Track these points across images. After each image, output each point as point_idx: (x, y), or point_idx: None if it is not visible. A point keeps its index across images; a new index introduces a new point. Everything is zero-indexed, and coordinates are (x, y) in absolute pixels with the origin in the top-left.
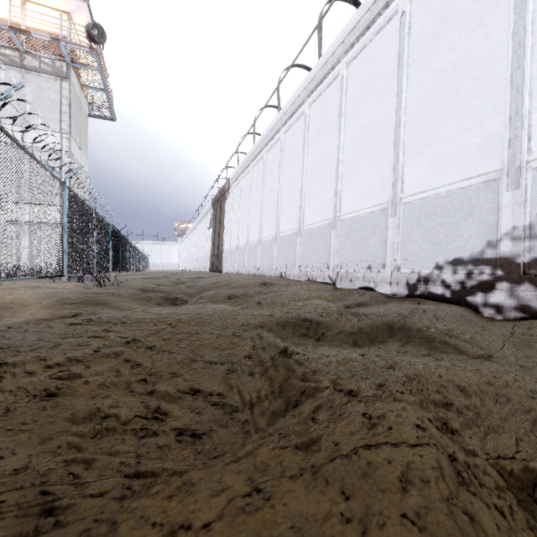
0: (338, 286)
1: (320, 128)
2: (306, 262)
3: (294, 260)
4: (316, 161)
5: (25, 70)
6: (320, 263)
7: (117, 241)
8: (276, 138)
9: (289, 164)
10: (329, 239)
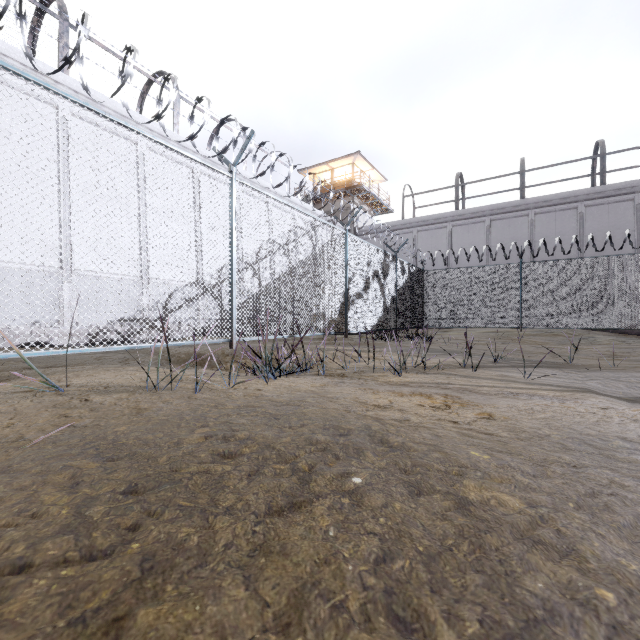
0: None
1: None
2: None
3: None
4: None
5: None
6: None
7: None
8: None
9: None
10: None
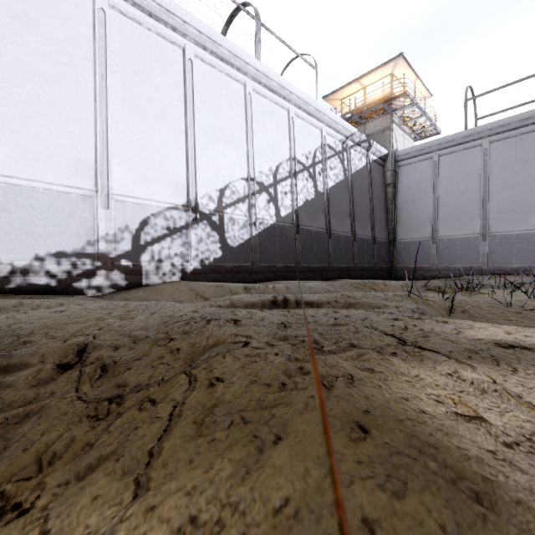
0: None
1: None
2: None
3: None
4: None
5: None
6: None
7: None
8: None
9: None
10: None
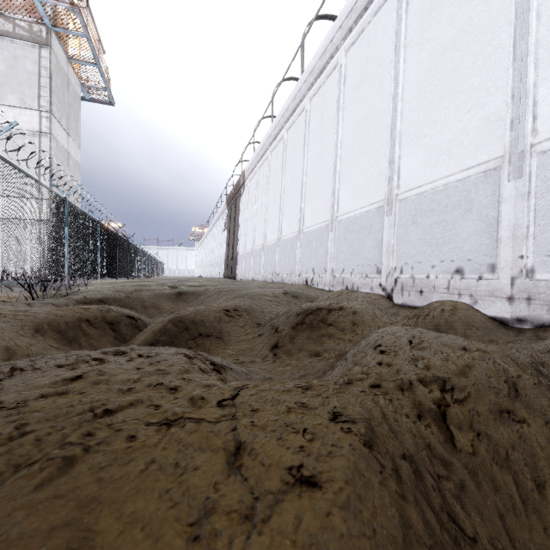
0: (397, 300)
1: (363, 76)
2: (343, 264)
3: (325, 262)
4: (357, 123)
5: None
6: (365, 266)
7: (113, 242)
8: (299, 108)
9: (316, 138)
10: (379, 230)
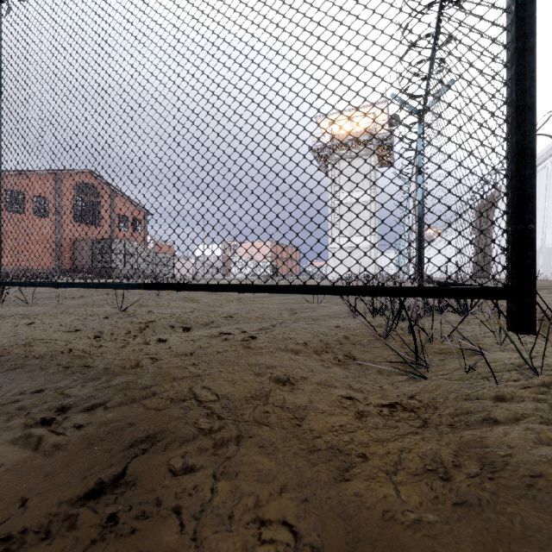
0: None
1: None
2: None
3: None
4: None
5: (352, 158)
6: None
7: None
8: None
9: None
10: None
